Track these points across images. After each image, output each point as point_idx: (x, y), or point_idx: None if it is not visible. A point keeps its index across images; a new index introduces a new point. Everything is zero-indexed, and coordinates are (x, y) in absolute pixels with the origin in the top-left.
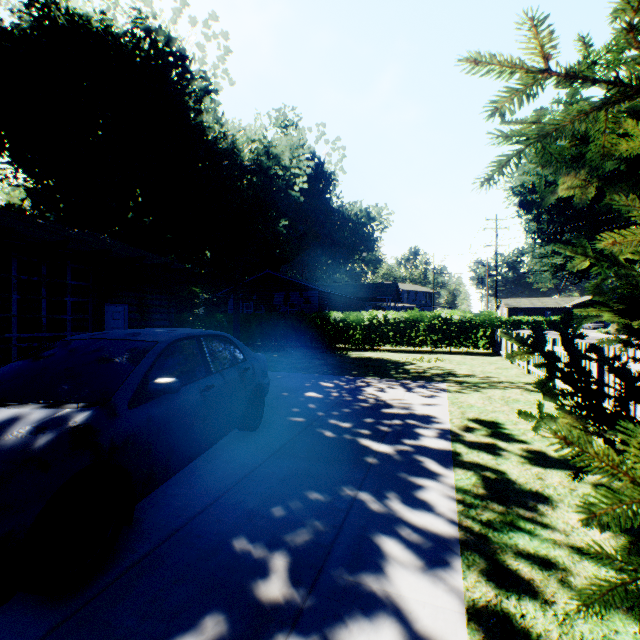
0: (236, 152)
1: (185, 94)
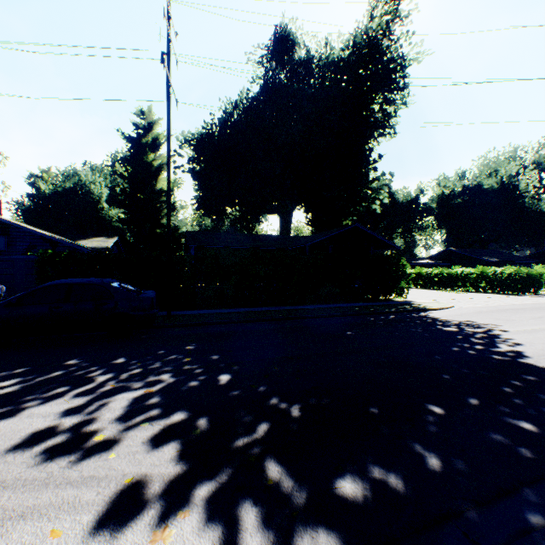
0: (539, 211)
1: (518, 199)
